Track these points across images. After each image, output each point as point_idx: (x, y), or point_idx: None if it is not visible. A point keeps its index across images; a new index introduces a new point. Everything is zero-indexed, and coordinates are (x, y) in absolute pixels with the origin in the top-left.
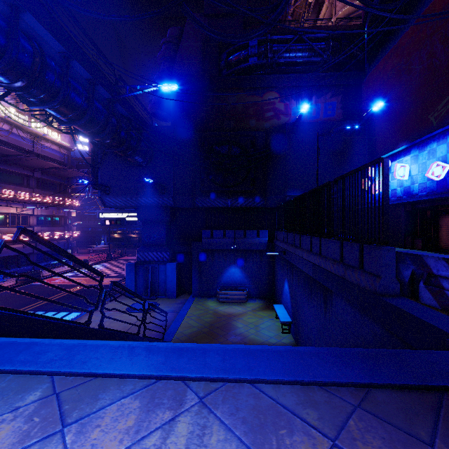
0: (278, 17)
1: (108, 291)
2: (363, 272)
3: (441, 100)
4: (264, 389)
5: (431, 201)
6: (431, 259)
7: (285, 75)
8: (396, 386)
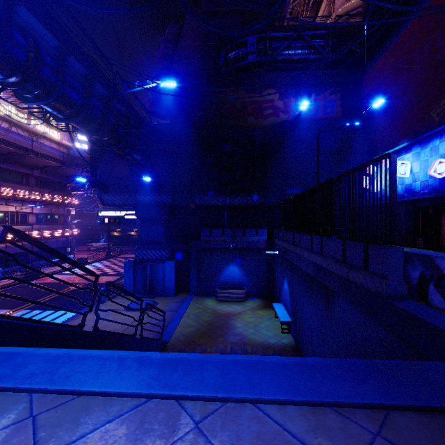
0: (278, 9)
1: (103, 292)
2: (368, 273)
3: (444, 96)
4: (269, 411)
5: (433, 199)
6: (442, 260)
7: (284, 72)
8: (418, 408)
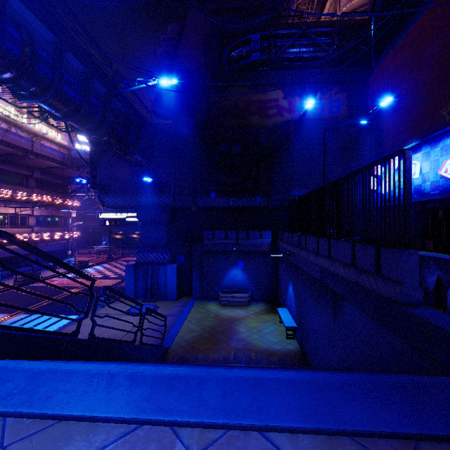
0: (284, 0)
1: (100, 297)
2: (380, 278)
3: None
4: (278, 442)
5: (443, 200)
6: None
7: (289, 71)
8: None
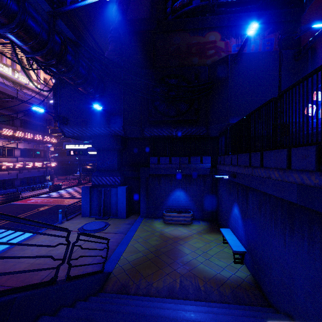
0: None
1: None
2: None
3: None
4: None
5: None
6: None
7: (226, 15)
8: None
